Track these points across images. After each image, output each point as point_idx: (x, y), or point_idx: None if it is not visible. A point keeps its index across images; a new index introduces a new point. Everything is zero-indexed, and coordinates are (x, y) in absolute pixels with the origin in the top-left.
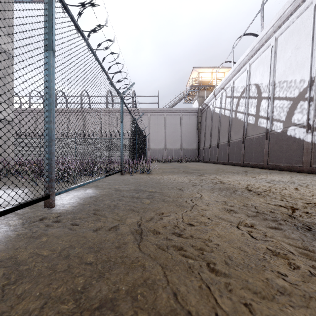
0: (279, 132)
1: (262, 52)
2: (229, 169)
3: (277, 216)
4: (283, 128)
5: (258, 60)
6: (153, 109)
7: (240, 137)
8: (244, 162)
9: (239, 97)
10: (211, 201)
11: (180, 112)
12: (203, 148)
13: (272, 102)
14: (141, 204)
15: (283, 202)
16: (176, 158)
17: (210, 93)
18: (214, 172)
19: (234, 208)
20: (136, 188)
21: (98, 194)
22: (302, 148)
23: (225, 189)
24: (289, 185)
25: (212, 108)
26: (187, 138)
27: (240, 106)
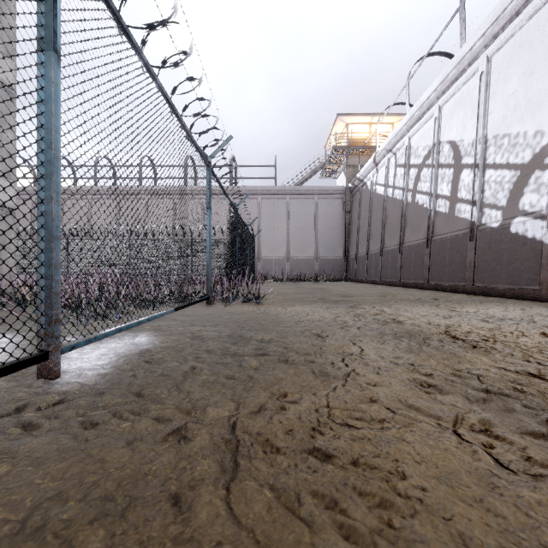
0: (495, 228)
1: (462, 83)
2: (403, 295)
3: (534, 401)
4: (503, 220)
5: (456, 99)
6: (266, 188)
7: (422, 237)
8: (430, 282)
9: (420, 165)
10: (383, 362)
11: (314, 193)
12: (355, 257)
13: (482, 173)
14: (240, 371)
15: (531, 365)
16: (307, 275)
17: (366, 159)
18: (378, 300)
19: (435, 380)
20: (233, 334)
21: (156, 347)
22: (539, 256)
23: (405, 335)
24: (527, 328)
25: (371, 186)
26: (326, 240)
27: (422, 182)
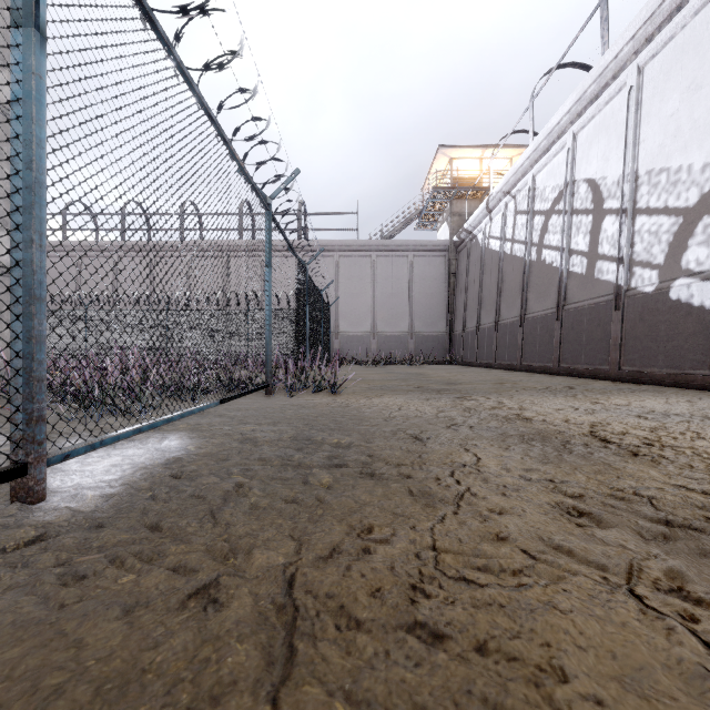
0: (649, 293)
1: (605, 102)
2: (527, 382)
3: None
4: (660, 283)
5: (596, 124)
6: (346, 243)
7: (551, 306)
8: (561, 365)
9: (548, 211)
10: (509, 478)
11: (408, 249)
12: (462, 333)
13: (631, 221)
14: (305, 490)
15: None
16: (399, 356)
17: (476, 205)
18: (494, 389)
19: (588, 506)
20: (298, 435)
21: (189, 454)
22: (709, 330)
23: (537, 437)
24: (703, 427)
25: (483, 239)
26: (424, 311)
27: (551, 234)
